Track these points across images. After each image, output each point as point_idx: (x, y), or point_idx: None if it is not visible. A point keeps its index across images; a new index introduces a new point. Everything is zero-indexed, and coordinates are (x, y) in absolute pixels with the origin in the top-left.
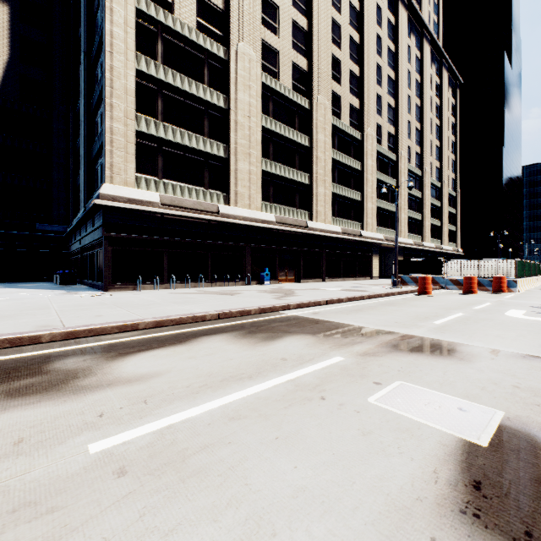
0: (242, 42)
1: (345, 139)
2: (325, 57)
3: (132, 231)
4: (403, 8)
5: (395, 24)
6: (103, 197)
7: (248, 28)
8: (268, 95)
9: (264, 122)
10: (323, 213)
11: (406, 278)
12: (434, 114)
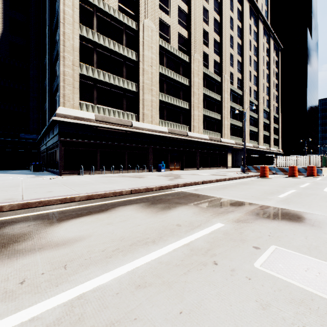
0: (147, 19)
1: (211, 81)
2: (198, 30)
3: (77, 137)
4: (246, 1)
5: (241, 10)
6: (58, 115)
7: (150, 10)
8: (163, 53)
9: (160, 69)
10: (197, 127)
11: (250, 167)
12: (265, 67)
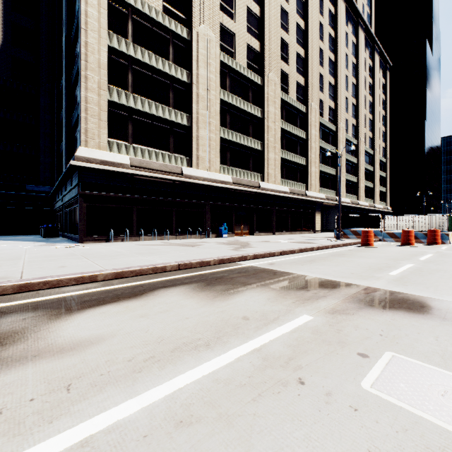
0: (203, 25)
1: (292, 112)
2: (275, 40)
3: (105, 189)
4: (342, 0)
5: (334, 13)
6: (78, 159)
7: (208, 12)
8: (225, 72)
9: (222, 95)
10: (273, 175)
11: (347, 232)
12: (367, 92)
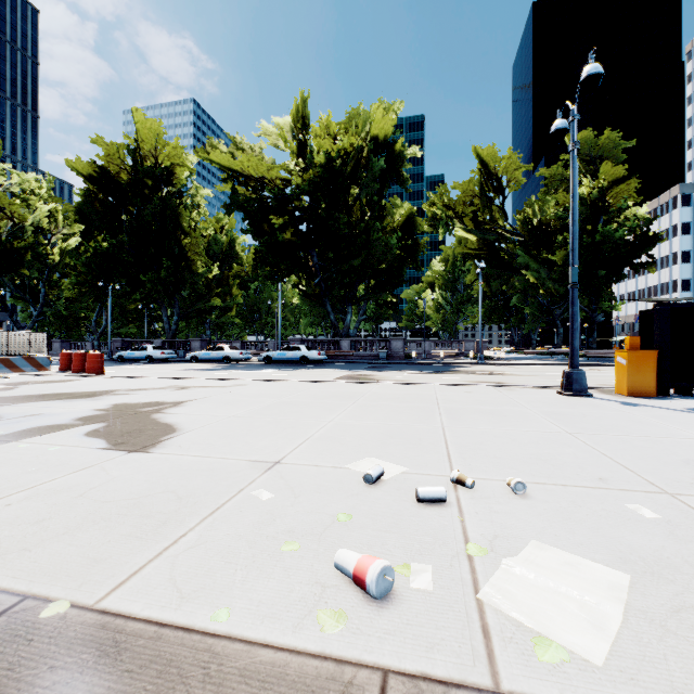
0: None
1: None
2: None
3: None
4: None
5: None
6: None
7: None
8: None
9: None
10: None
11: None
12: None
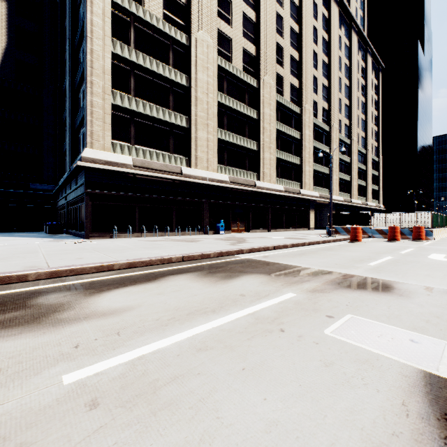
0: (201, 31)
1: (287, 113)
2: (270, 44)
3: (109, 188)
4: (335, 4)
5: (328, 17)
6: (84, 159)
7: (206, 19)
8: (223, 76)
9: (219, 98)
10: (268, 174)
11: (338, 228)
12: (360, 93)
